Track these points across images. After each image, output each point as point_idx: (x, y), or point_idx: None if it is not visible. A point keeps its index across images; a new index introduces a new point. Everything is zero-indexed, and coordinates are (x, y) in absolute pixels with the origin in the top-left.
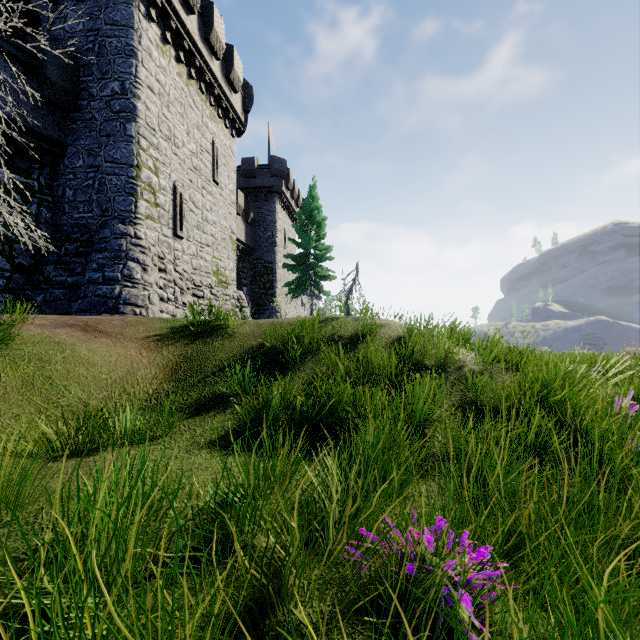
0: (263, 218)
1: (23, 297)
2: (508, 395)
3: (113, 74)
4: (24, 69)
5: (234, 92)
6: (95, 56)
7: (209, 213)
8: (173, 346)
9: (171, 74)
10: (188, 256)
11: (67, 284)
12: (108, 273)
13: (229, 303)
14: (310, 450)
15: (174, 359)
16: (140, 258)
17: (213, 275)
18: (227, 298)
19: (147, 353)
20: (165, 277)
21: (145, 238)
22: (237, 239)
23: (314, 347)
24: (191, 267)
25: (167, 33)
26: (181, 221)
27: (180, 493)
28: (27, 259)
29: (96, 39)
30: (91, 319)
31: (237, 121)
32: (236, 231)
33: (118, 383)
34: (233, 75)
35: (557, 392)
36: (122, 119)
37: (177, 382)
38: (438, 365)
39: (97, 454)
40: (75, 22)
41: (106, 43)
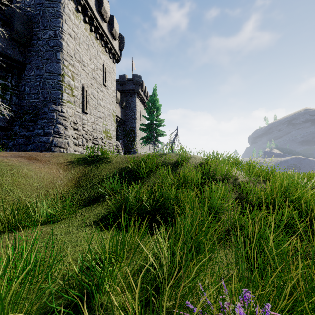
0: (129, 105)
1: (2, 143)
2: (265, 195)
3: (50, 27)
4: (3, 23)
5: (114, 40)
6: (40, 17)
7: (101, 101)
8: (77, 168)
9: (81, 28)
10: (90, 123)
11: (25, 136)
12: (46, 130)
13: (112, 147)
14: (151, 227)
15: (77, 175)
16: (63, 122)
17: (103, 133)
18: (111, 145)
19: (62, 171)
20: (77, 133)
21: (66, 112)
22: (116, 115)
23: (154, 168)
24: (92, 128)
25: (79, 7)
26: (86, 104)
27: (65, 258)
28: (5, 123)
29: (41, 8)
30: (34, 153)
31: (116, 55)
32: (116, 111)
33: (44, 188)
34: (114, 31)
35: (295, 193)
36: (54, 50)
37: (78, 187)
38: (223, 178)
39: (22, 230)
40: (30, 0)
41: (46, 10)
